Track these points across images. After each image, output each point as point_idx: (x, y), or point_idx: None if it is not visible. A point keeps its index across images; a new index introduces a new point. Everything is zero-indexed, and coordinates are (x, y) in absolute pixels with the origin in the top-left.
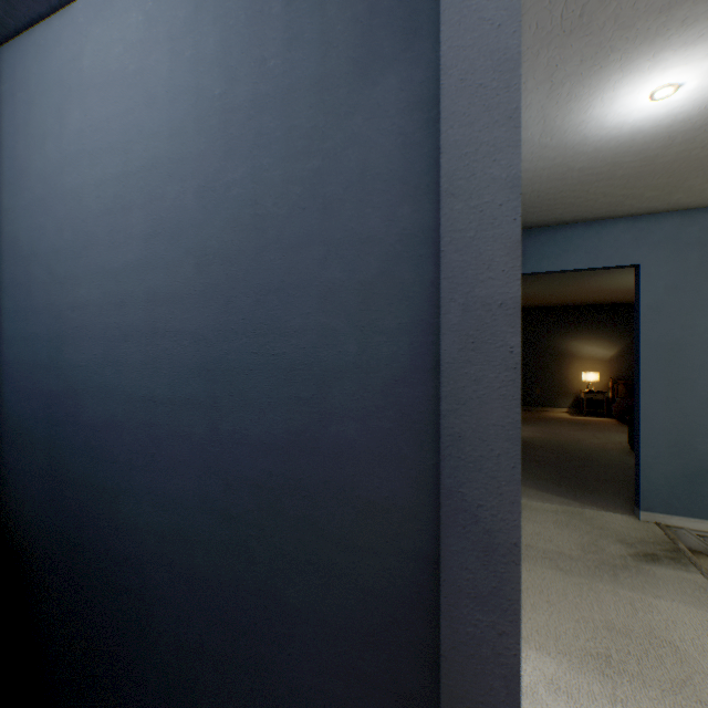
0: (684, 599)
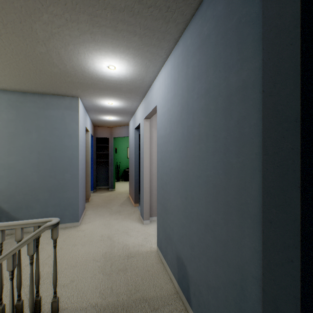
0: (78, 312)
